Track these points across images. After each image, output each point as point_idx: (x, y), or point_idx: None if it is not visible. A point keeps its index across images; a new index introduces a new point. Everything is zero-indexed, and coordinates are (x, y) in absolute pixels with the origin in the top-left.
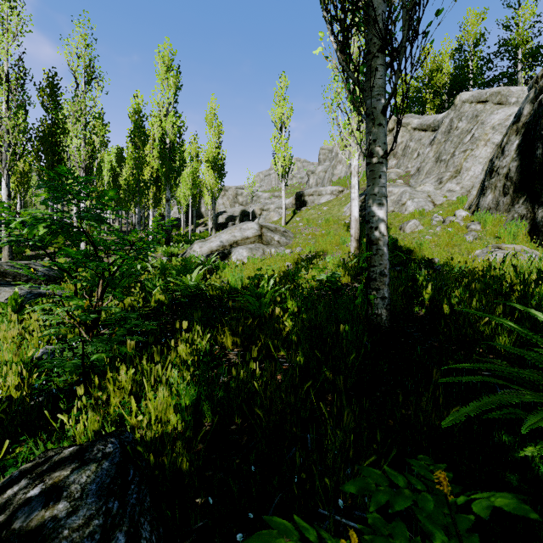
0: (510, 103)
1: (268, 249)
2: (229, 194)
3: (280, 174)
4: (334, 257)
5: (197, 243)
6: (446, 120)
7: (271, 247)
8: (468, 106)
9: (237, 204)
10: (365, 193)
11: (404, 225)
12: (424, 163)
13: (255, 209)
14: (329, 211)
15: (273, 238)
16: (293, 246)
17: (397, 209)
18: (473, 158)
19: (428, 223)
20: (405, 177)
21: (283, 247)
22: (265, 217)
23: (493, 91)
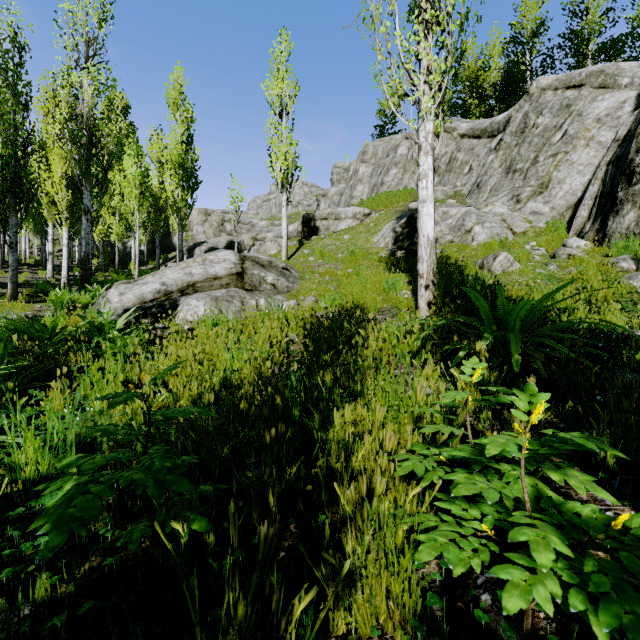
0: (620, 86)
1: (252, 300)
2: (213, 220)
3: (279, 181)
4: (402, 326)
5: (115, 286)
6: (518, 116)
7: (258, 295)
8: (552, 94)
9: (224, 233)
10: (406, 214)
11: (488, 260)
12: (487, 176)
13: (245, 237)
14: (353, 241)
15: (264, 279)
16: (301, 294)
17: (458, 239)
18: (568, 164)
19: (527, 258)
20: (456, 197)
21: (282, 295)
22: (259, 249)
23: (592, 69)
